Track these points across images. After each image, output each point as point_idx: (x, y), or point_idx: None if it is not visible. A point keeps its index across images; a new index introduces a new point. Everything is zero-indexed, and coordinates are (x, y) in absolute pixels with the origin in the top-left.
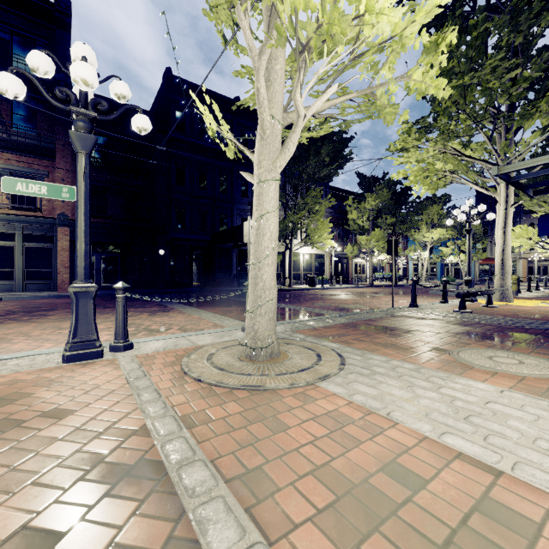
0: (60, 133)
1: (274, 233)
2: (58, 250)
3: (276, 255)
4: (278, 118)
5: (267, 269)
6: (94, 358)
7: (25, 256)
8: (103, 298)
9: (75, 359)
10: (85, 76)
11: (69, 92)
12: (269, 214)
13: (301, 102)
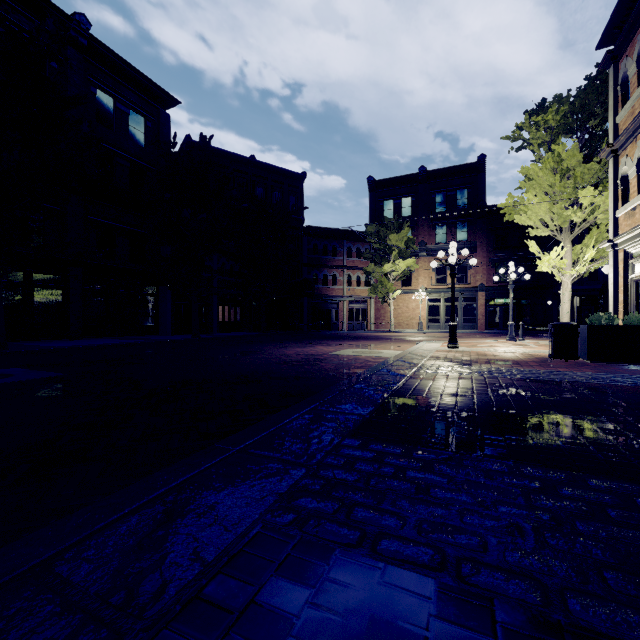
0: (479, 235)
1: (567, 308)
2: (479, 306)
3: (568, 314)
4: (568, 276)
5: (564, 319)
6: (514, 341)
7: (462, 310)
8: (506, 334)
9: (509, 340)
10: (513, 277)
11: (508, 275)
12: (565, 303)
13: (565, 280)
